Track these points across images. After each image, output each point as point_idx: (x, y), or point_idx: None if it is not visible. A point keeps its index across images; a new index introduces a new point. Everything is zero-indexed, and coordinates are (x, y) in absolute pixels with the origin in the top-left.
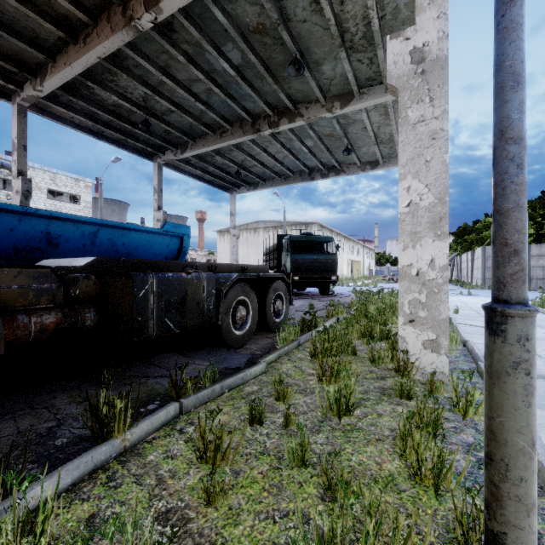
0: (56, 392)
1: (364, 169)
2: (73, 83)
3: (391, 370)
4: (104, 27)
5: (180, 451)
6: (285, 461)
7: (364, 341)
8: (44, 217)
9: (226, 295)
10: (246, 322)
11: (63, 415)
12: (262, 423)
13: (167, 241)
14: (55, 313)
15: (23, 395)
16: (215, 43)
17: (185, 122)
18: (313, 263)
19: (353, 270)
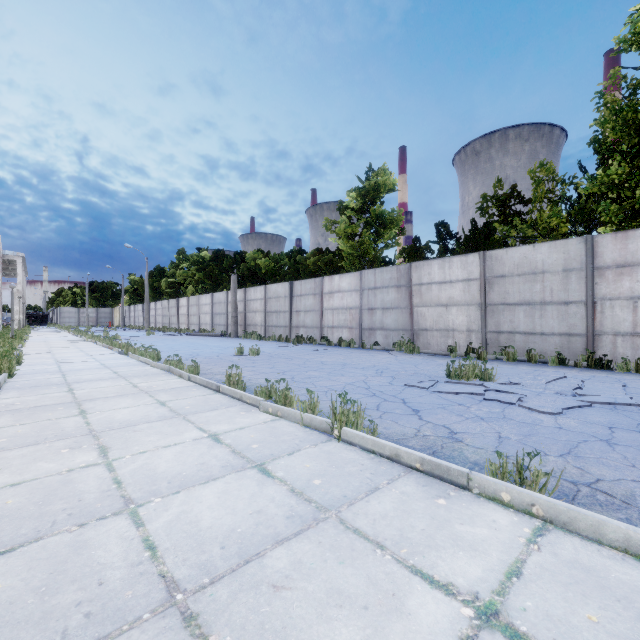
0: None
1: None
2: None
3: None
4: None
5: None
6: None
7: None
8: None
9: None
10: None
11: None
12: None
13: None
14: None
15: None
16: None
17: None
18: None
19: None
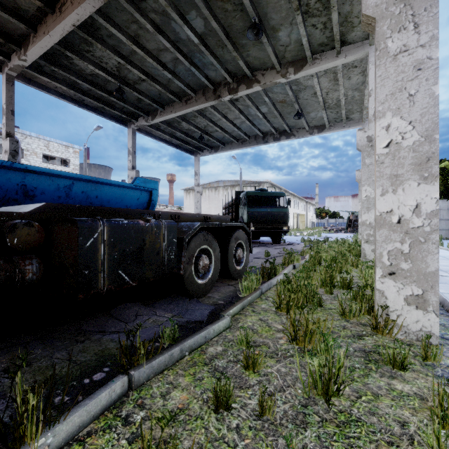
0: None
1: (312, 133)
2: (54, 53)
3: (364, 325)
4: None
5: None
6: None
7: (327, 291)
8: (20, 170)
9: (189, 243)
10: (209, 270)
11: None
12: (230, 409)
13: (137, 195)
14: None
15: None
16: (179, 10)
17: (154, 90)
18: (267, 215)
19: (298, 222)
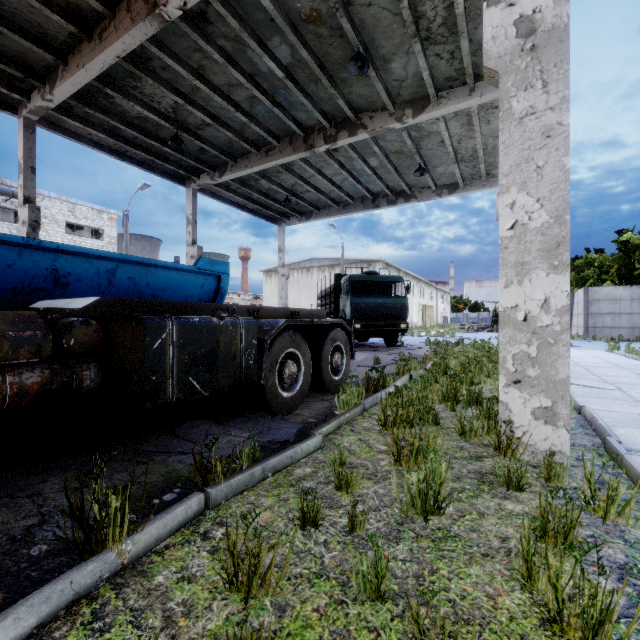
0: (48, 473)
1: (441, 194)
2: (89, 90)
3: (487, 446)
4: (123, 18)
5: (201, 569)
6: (352, 590)
7: (448, 406)
8: (50, 251)
9: (271, 346)
10: (296, 381)
11: (49, 509)
12: (318, 526)
13: (201, 281)
14: (41, 371)
15: (4, 477)
16: (258, 36)
17: (223, 138)
18: (378, 308)
19: (425, 317)
